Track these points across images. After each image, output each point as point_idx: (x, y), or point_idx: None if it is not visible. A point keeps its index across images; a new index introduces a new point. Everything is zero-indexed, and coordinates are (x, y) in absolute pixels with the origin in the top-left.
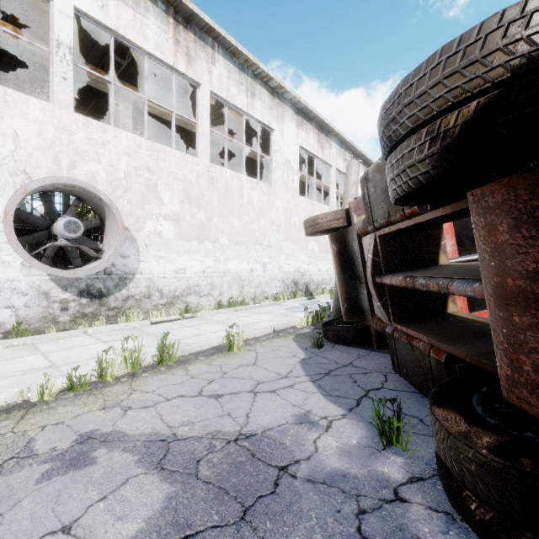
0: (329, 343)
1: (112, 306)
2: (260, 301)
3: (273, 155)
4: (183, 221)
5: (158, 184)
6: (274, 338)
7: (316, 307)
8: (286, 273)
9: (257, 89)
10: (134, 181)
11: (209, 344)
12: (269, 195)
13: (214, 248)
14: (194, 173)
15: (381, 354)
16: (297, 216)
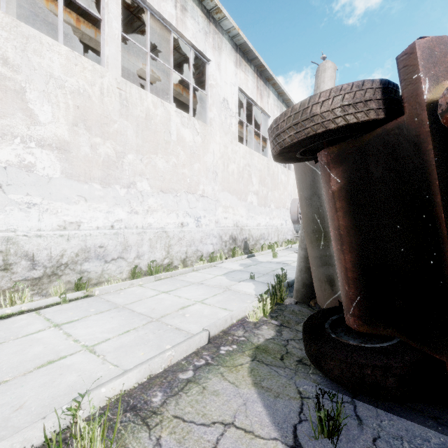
0: (337, 392)
1: None
2: (193, 261)
3: (208, 90)
4: (75, 152)
5: (27, 90)
6: (209, 374)
7: (261, 271)
8: (224, 228)
9: (189, 4)
10: None
11: None
12: (204, 136)
13: (128, 194)
14: (96, 86)
15: None
16: (236, 164)
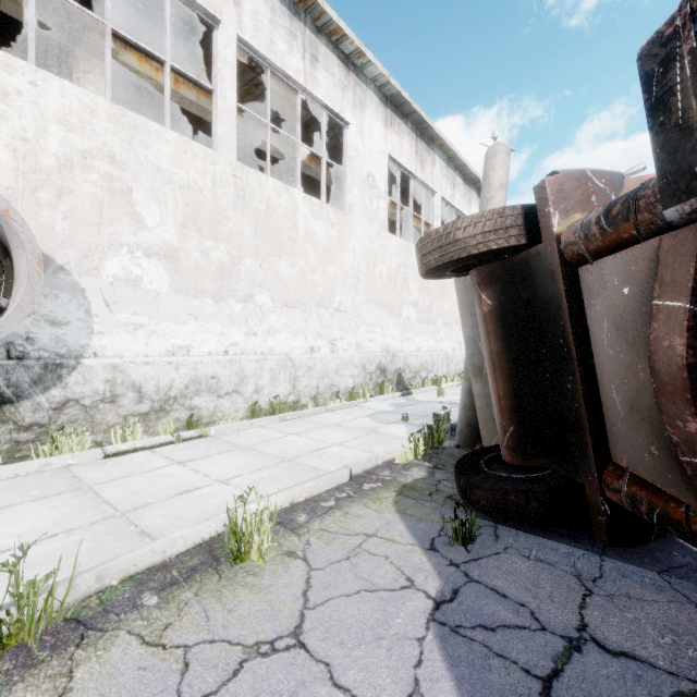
0: (481, 519)
1: (27, 421)
2: (326, 400)
3: (347, 164)
4: (185, 260)
5: (134, 189)
6: (351, 503)
7: (419, 412)
8: (368, 354)
9: (321, 52)
10: (79, 177)
11: (188, 539)
12: (341, 228)
13: (245, 310)
14: (208, 176)
15: (634, 569)
16: (385, 264)
